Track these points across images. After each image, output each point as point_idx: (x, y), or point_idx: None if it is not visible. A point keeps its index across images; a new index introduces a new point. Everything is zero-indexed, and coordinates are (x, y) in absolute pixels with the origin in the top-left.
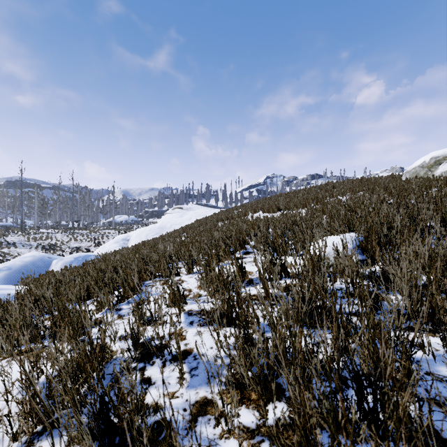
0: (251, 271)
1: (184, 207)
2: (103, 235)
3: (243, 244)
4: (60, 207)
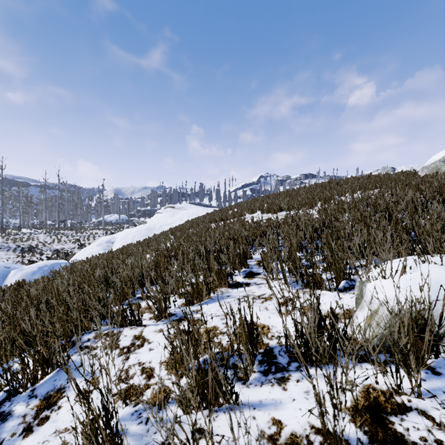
0: (266, 324)
1: (176, 206)
2: (89, 236)
3: (244, 260)
4: (46, 206)
